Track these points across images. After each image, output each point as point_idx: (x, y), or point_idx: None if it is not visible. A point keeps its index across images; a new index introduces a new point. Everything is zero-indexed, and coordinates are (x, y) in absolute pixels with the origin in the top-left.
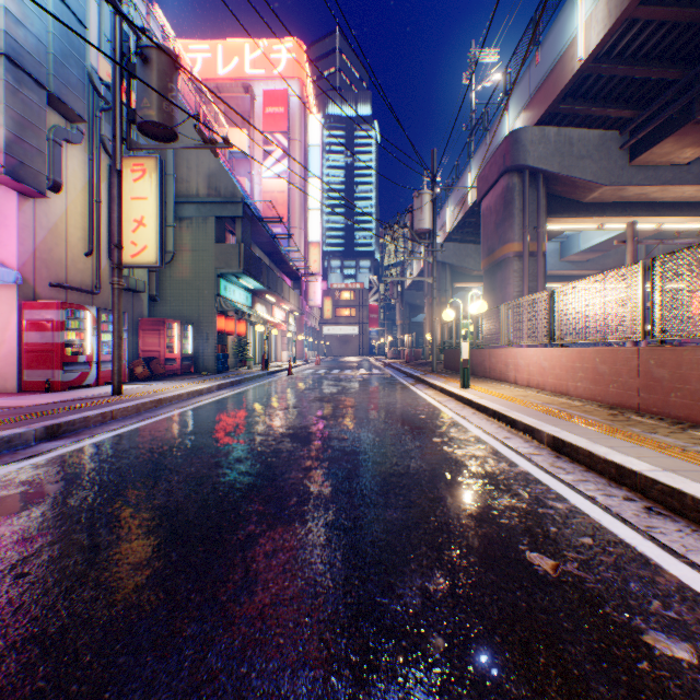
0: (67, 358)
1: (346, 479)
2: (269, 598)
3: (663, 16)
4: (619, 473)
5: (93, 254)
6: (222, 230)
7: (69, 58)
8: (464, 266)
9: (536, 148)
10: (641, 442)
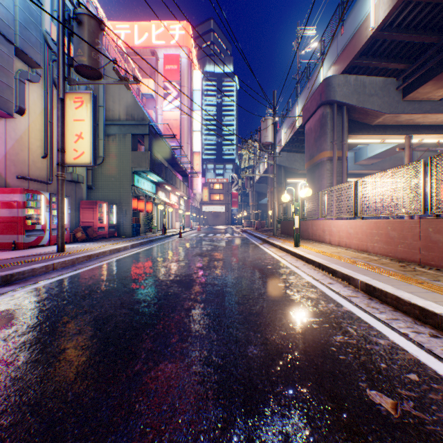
0: (27, 226)
1: (216, 318)
2: None
3: None
4: (423, 314)
5: (47, 157)
6: (136, 142)
7: (30, 24)
8: (293, 167)
9: (341, 89)
10: (432, 288)
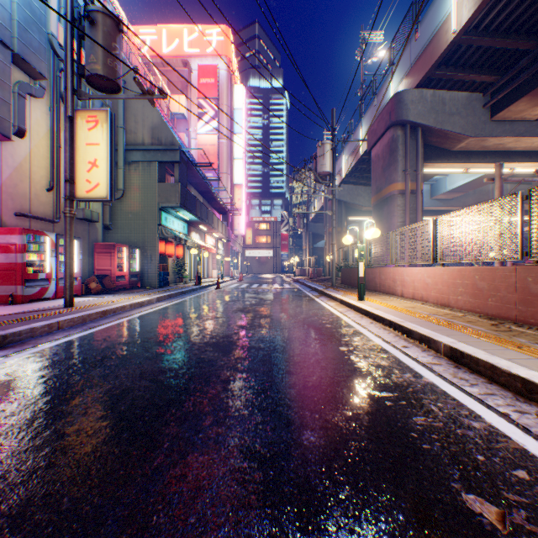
0: (28, 275)
1: (262, 393)
2: None
3: None
4: (527, 387)
5: (53, 189)
6: (163, 172)
7: (31, 25)
8: (356, 203)
9: (416, 106)
10: (535, 354)
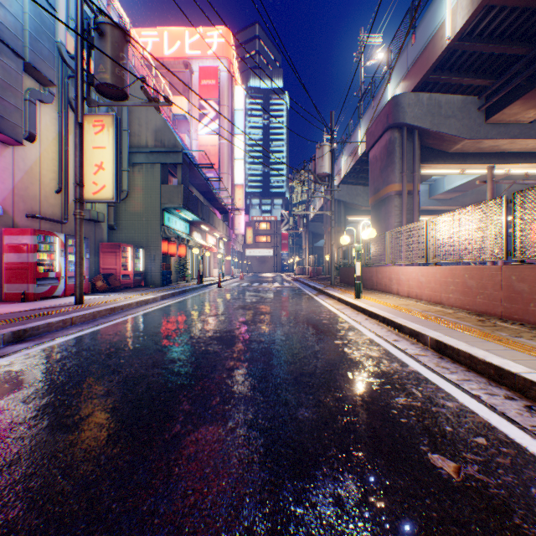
0: (39, 274)
1: (263, 379)
2: (188, 508)
3: (515, 3)
4: (498, 373)
5: (62, 191)
6: (166, 174)
7: (41, 34)
8: (355, 203)
9: (412, 109)
10: (511, 345)
